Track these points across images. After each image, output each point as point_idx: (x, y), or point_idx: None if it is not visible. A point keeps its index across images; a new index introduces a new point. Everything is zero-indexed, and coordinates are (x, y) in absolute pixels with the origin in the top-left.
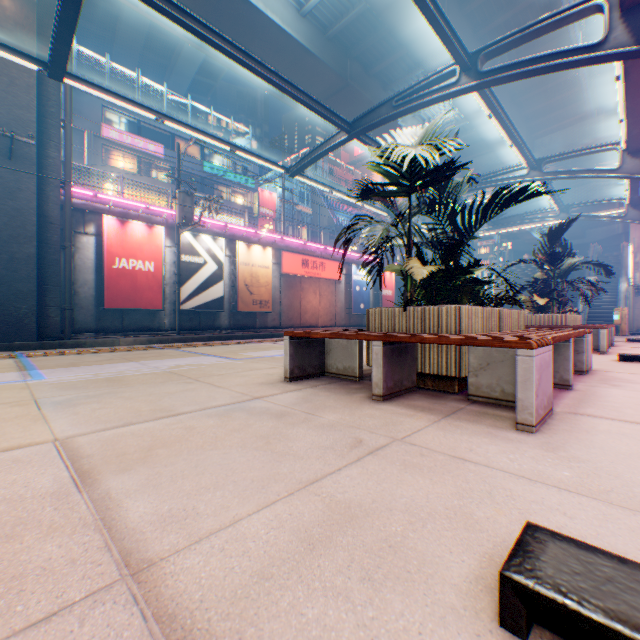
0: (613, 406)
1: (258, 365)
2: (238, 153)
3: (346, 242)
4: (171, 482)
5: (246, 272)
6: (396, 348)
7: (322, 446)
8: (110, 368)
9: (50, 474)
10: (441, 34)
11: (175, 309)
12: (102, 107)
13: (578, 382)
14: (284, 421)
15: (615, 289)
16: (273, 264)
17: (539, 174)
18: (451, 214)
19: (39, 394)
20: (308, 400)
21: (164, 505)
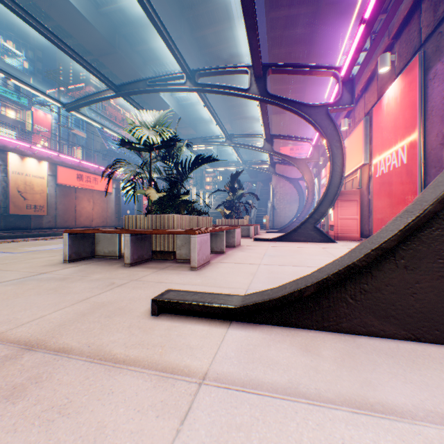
0: (235, 258)
1: (40, 255)
2: (14, 81)
3: (111, 174)
4: None
5: (20, 180)
6: (140, 237)
7: (92, 287)
8: None
9: None
10: (175, 55)
11: None
12: None
13: (230, 251)
14: (67, 281)
15: (267, 206)
16: (49, 175)
17: (231, 143)
18: (176, 164)
19: None
20: (83, 270)
21: None
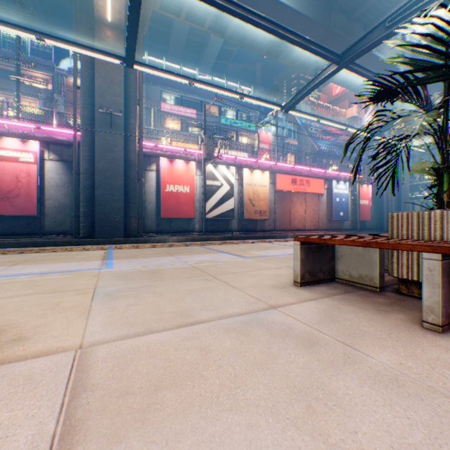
0: None
1: (264, 264)
2: (245, 99)
3: (363, 142)
4: None
5: (249, 190)
6: None
7: (414, 448)
8: (155, 261)
9: (36, 422)
10: None
11: (202, 217)
12: (161, 92)
13: None
14: (317, 356)
15: None
16: (269, 183)
17: None
18: None
19: (100, 283)
20: (332, 318)
21: None
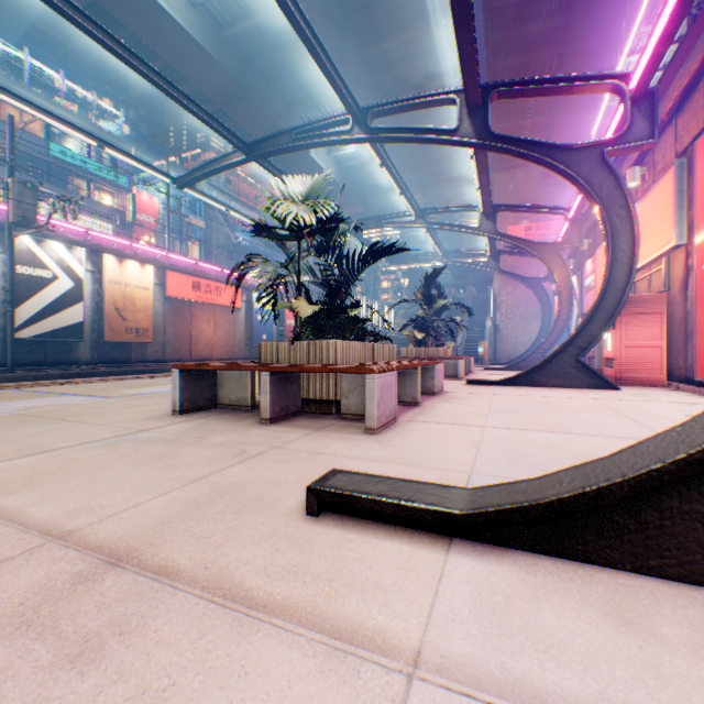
0: (438, 414)
1: (141, 402)
2: (109, 151)
3: (239, 278)
4: (70, 493)
5: (118, 293)
6: (283, 377)
7: (211, 457)
8: None
9: None
10: (335, 86)
11: (5, 337)
12: None
13: (428, 401)
14: (175, 445)
15: (484, 326)
16: (155, 285)
17: (424, 223)
18: (338, 259)
19: None
20: (200, 428)
21: (69, 506)
